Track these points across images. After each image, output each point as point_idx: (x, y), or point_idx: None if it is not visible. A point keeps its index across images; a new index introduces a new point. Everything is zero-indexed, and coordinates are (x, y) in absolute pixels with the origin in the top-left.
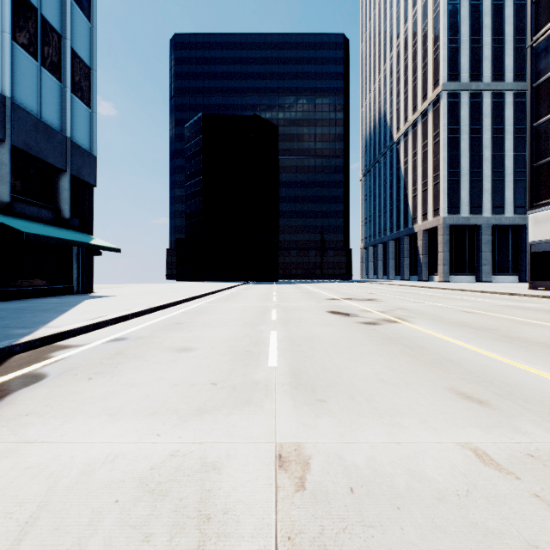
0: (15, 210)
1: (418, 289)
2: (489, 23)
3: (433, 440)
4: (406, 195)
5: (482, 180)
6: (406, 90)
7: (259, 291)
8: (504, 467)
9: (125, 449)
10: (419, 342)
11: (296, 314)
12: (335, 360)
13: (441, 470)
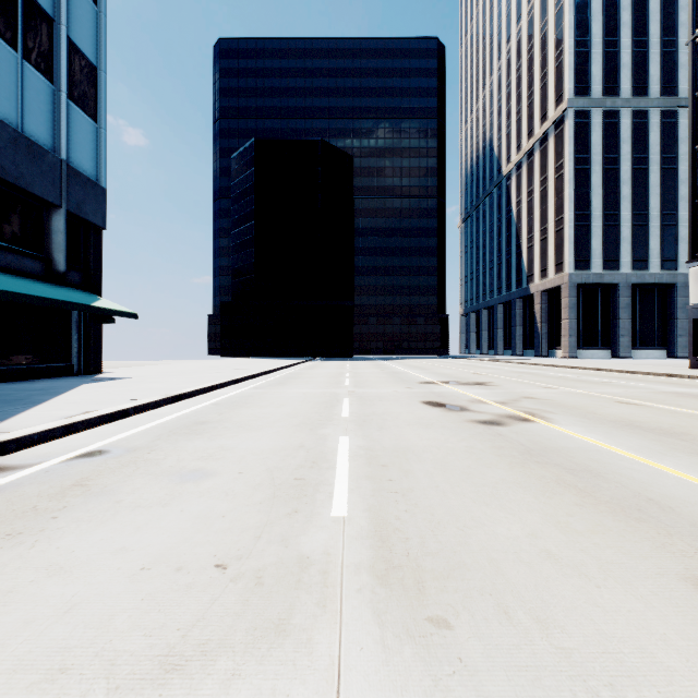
0: None
1: (540, 368)
2: (628, 20)
3: None
4: (518, 245)
5: (619, 226)
6: (518, 109)
7: (328, 371)
8: None
9: None
10: (581, 459)
11: (379, 406)
12: (450, 501)
13: None
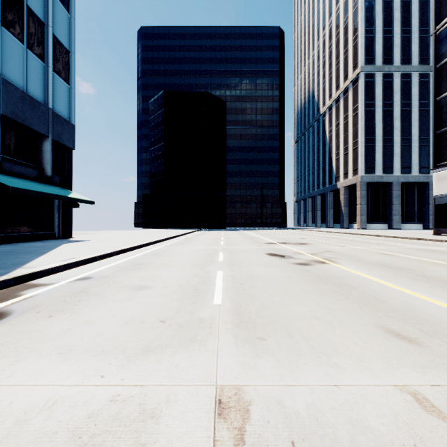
0: (4, 169)
1: (341, 234)
2: (399, 17)
3: (371, 382)
4: (330, 158)
5: (393, 146)
6: (330, 72)
7: (210, 237)
8: (446, 415)
9: (66, 394)
10: (347, 281)
11: (240, 255)
12: (273, 298)
13: (383, 419)
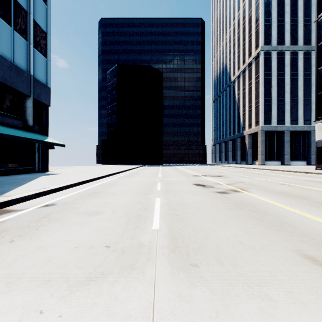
0: None
1: (247, 169)
2: (289, 10)
3: (307, 320)
4: (238, 113)
5: (284, 104)
6: (238, 51)
7: (151, 171)
8: None
9: None
10: (259, 207)
11: (173, 185)
12: (202, 223)
13: None
